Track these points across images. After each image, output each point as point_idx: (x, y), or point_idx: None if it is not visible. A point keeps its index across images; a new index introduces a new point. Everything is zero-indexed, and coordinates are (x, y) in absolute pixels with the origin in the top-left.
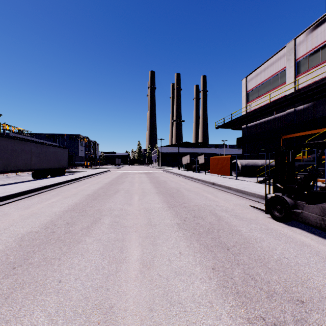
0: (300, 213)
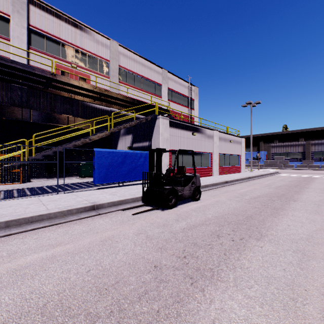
0: (183, 194)
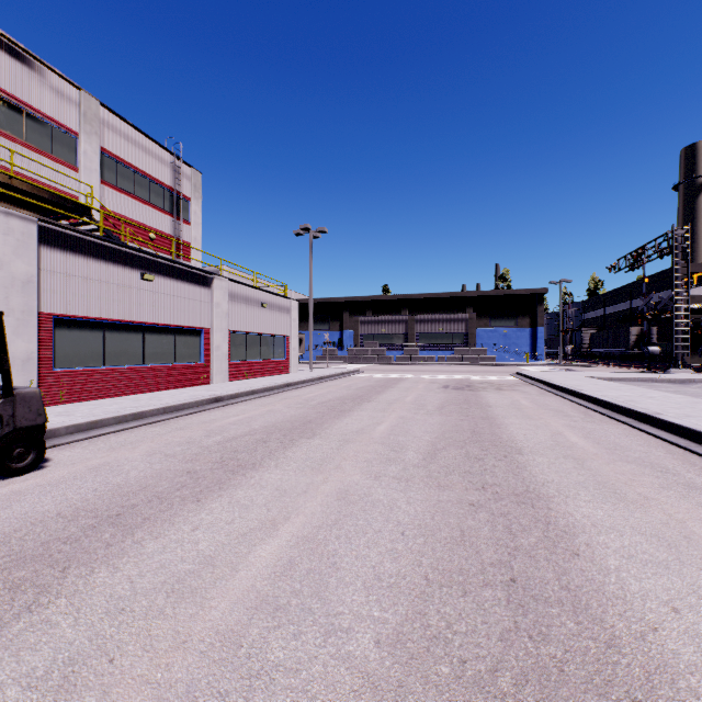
0: None
